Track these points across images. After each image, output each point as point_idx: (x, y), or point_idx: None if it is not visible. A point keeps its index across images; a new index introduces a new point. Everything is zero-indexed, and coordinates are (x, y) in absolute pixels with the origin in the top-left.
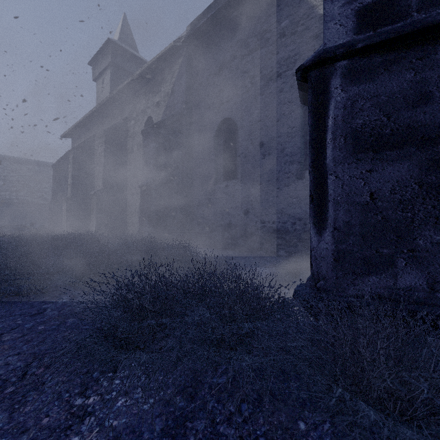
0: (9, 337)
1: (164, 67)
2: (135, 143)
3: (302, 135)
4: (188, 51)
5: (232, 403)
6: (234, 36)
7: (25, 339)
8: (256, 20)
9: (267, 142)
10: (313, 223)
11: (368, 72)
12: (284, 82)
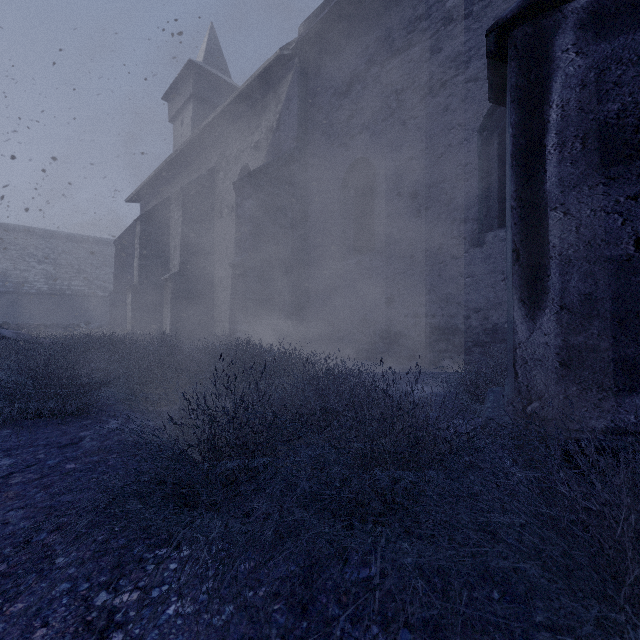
0: (19, 479)
1: (266, 89)
2: (225, 204)
3: (481, 177)
4: (300, 63)
5: (384, 634)
6: (371, 31)
7: (41, 484)
8: (405, 4)
9: (422, 191)
10: (519, 299)
11: (631, 12)
12: (451, 95)
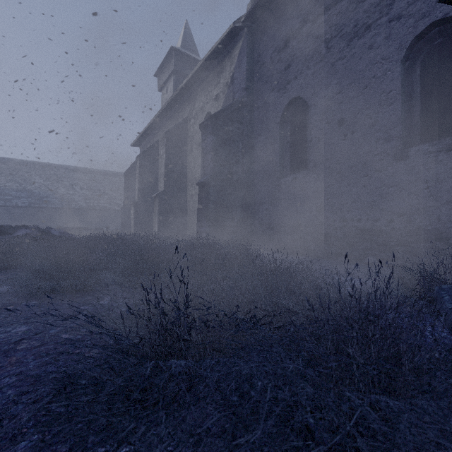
0: (25, 346)
1: (223, 55)
2: (195, 142)
3: (404, 101)
4: (248, 32)
5: None
6: None
7: (39, 351)
8: None
9: (349, 118)
10: None
11: None
12: (375, 35)
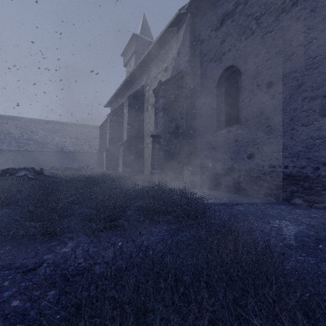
0: None
1: (171, 36)
2: (149, 103)
3: None
4: (191, 16)
5: None
6: None
7: None
8: None
9: (277, 81)
10: None
11: None
12: (301, 9)
